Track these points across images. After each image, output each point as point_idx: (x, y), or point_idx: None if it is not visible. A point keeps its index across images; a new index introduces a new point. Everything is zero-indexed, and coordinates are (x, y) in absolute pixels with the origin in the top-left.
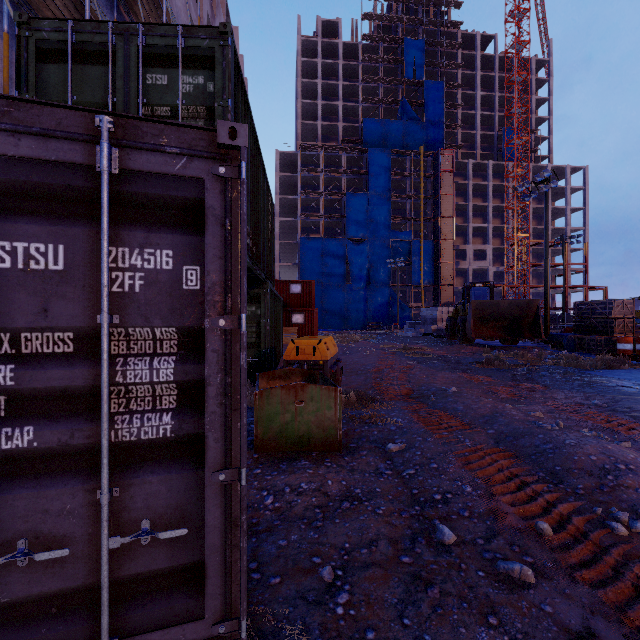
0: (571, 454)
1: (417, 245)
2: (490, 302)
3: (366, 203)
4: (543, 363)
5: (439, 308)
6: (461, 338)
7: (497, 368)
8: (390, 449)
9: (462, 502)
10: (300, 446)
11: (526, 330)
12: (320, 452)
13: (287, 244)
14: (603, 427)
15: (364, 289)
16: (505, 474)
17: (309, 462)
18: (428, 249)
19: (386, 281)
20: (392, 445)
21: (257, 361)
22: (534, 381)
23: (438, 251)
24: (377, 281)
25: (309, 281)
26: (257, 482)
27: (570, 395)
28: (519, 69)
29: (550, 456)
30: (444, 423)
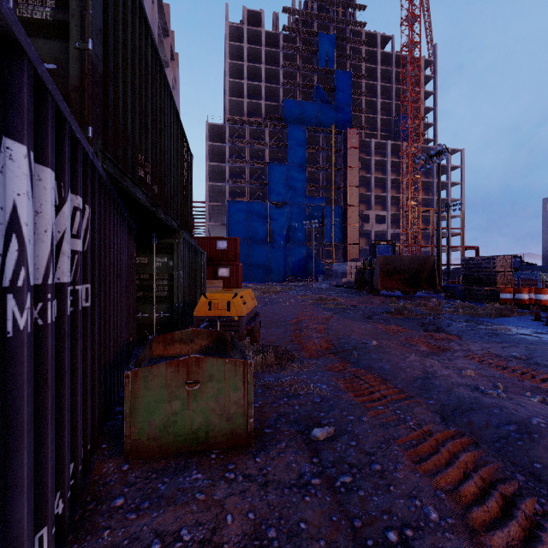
0: (547, 442)
1: (329, 210)
2: (394, 257)
3: (286, 172)
4: (444, 312)
5: (348, 263)
6: (369, 289)
7: (406, 317)
8: (316, 436)
9: (431, 547)
10: (194, 444)
11: (424, 282)
12: (223, 449)
13: (216, 206)
14: (543, 388)
15: (284, 247)
16: (477, 483)
17: (203, 474)
18: (338, 213)
19: (303, 240)
20: (318, 430)
21: (169, 316)
22: (444, 331)
23: (346, 215)
24: (295, 240)
25: (234, 238)
26: (109, 531)
27: (485, 346)
28: (412, 65)
29: (520, 444)
30: (376, 392)
